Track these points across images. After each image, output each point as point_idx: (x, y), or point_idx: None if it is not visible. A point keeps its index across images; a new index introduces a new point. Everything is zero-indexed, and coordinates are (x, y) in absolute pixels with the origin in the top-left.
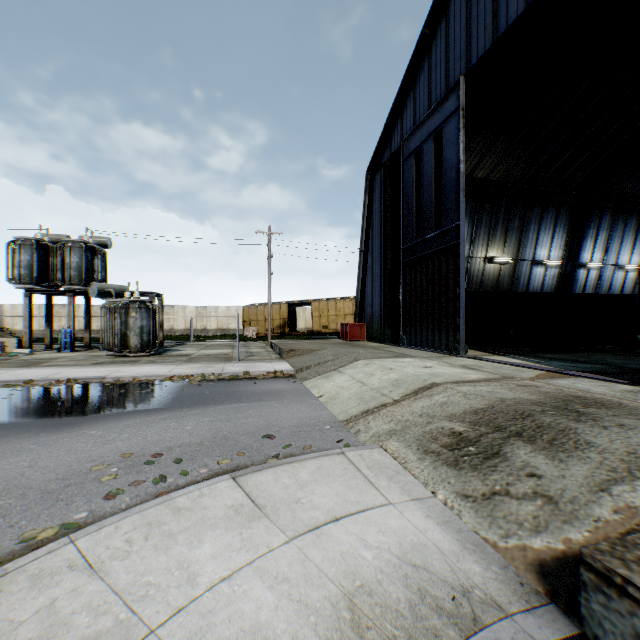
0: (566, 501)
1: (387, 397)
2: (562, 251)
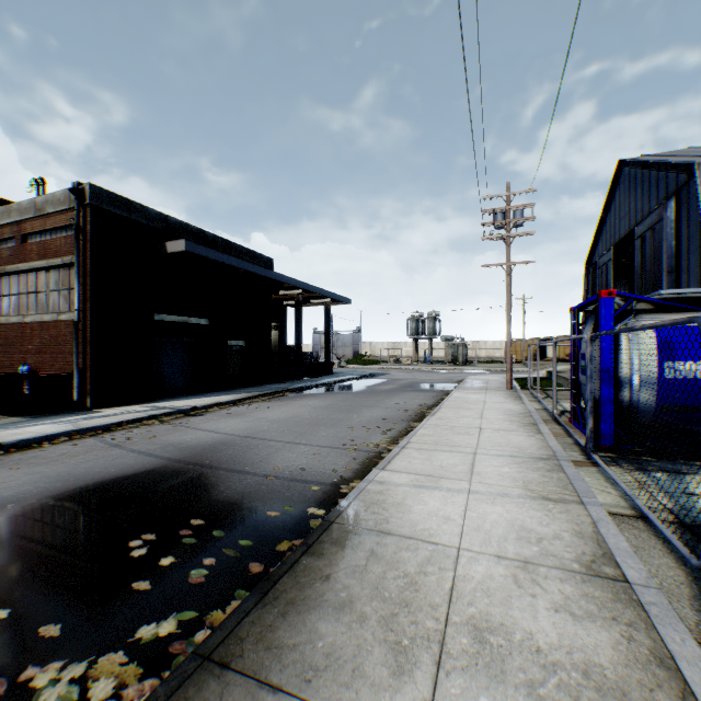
0: None
1: None
2: None
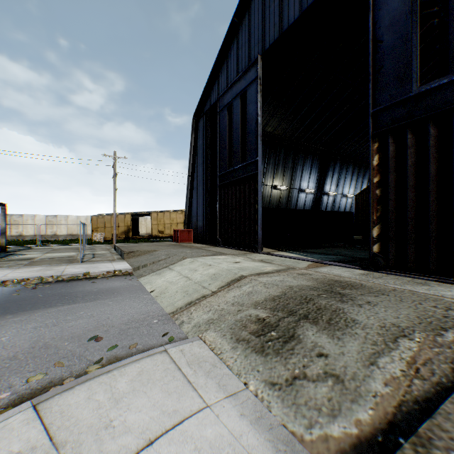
0: (350, 378)
1: (207, 289)
2: (315, 184)
